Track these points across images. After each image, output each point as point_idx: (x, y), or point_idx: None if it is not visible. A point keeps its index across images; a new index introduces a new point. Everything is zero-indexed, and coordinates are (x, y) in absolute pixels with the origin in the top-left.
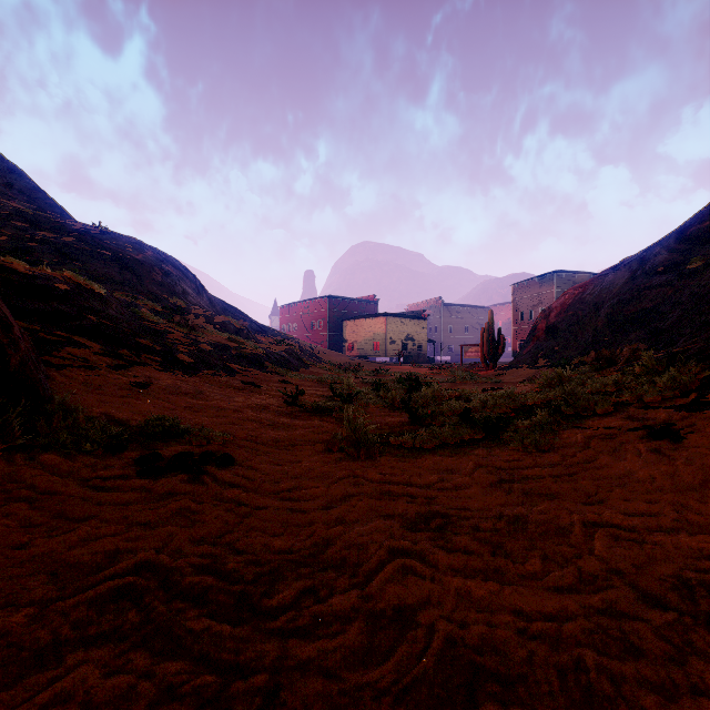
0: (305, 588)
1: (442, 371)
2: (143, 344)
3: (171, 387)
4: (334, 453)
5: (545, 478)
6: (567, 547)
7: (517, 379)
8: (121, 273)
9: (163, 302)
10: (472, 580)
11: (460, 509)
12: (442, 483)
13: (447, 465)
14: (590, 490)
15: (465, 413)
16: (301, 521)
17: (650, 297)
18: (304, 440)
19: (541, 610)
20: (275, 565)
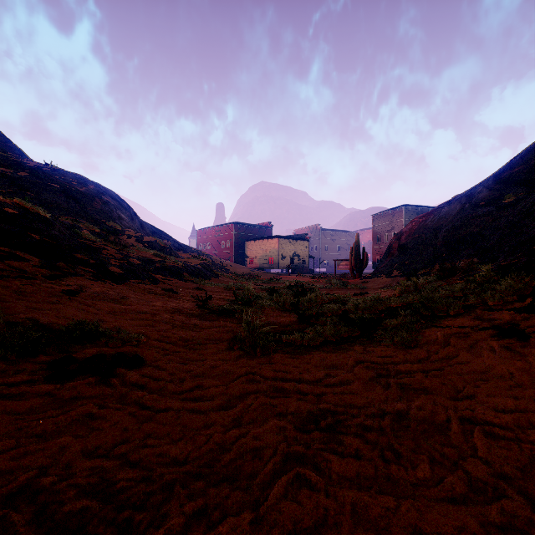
0: (196, 510)
1: (320, 279)
2: (79, 258)
3: (99, 294)
4: (234, 351)
5: (416, 373)
6: (450, 447)
7: (378, 286)
8: (67, 202)
9: (102, 225)
10: (367, 494)
11: (347, 406)
12: (328, 378)
13: (331, 361)
14: (458, 385)
15: (343, 314)
16: (199, 424)
17: (476, 224)
18: (210, 339)
19: (442, 532)
20: (167, 480)
